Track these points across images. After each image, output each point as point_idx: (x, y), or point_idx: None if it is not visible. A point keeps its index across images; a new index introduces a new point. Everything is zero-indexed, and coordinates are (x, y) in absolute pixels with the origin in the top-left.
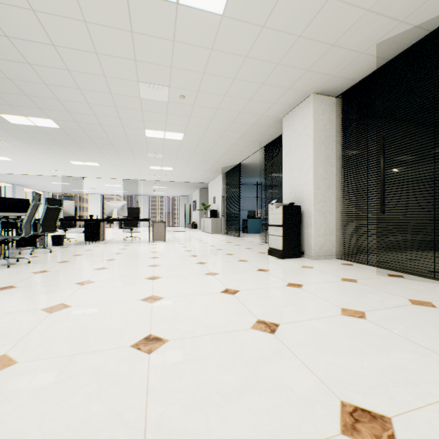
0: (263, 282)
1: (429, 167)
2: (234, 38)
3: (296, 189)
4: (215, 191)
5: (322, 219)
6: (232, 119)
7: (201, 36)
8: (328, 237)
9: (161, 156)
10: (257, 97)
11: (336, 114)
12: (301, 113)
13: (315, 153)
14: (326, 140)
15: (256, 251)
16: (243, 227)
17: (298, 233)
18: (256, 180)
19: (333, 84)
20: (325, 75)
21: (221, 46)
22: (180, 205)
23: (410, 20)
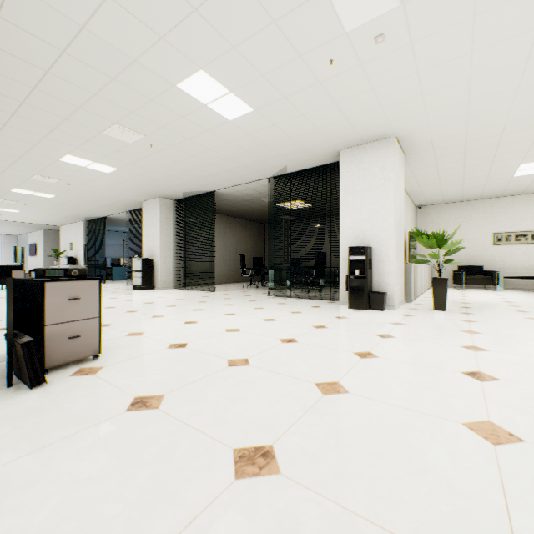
0: (129, 296)
1: (229, 239)
2: (114, 178)
3: (151, 249)
4: (72, 237)
5: (165, 267)
6: (105, 196)
7: (95, 174)
8: (169, 277)
9: (14, 202)
10: (125, 192)
11: (174, 210)
12: (154, 205)
13: (161, 231)
14: (168, 224)
15: (124, 289)
16: (107, 275)
17: (152, 275)
18: (121, 228)
19: (169, 196)
20: (164, 194)
21: (106, 178)
22: (1, 247)
23: (192, 190)
